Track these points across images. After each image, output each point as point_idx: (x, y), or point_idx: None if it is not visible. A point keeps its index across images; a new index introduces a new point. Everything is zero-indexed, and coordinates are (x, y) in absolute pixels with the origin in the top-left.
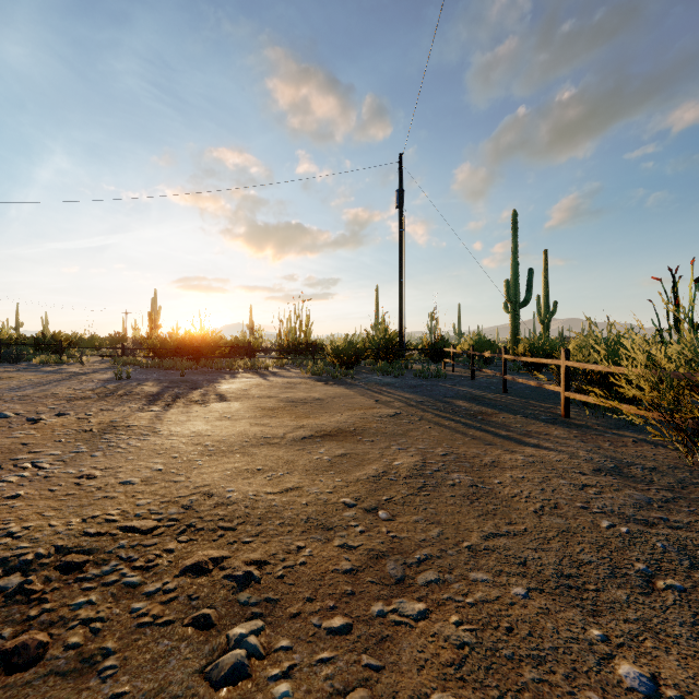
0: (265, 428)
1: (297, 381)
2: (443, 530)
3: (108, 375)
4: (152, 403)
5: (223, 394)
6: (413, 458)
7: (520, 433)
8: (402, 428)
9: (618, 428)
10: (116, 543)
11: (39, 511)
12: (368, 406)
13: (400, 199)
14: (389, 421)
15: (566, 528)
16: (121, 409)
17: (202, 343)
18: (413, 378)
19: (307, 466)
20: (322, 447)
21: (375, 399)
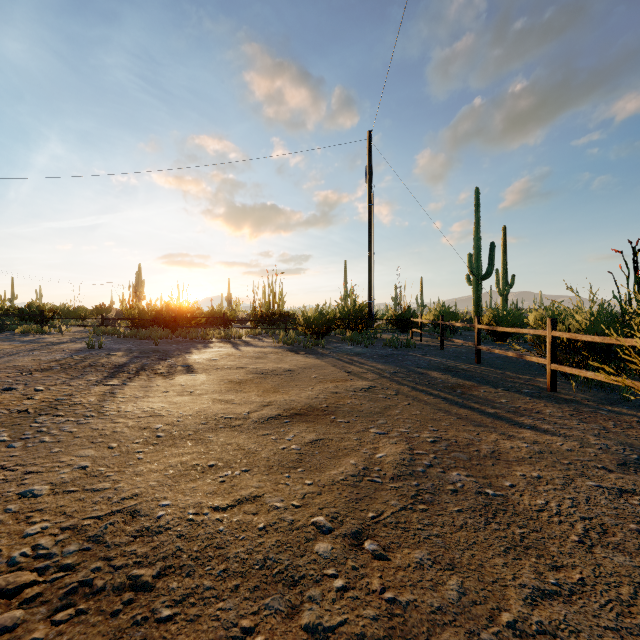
0: (228, 406)
1: (268, 351)
2: (463, 583)
3: (82, 344)
4: (113, 375)
5: (191, 365)
6: (397, 447)
7: (508, 410)
8: (379, 405)
9: (611, 404)
10: None
11: None
12: (340, 378)
13: (369, 174)
14: (364, 395)
15: (639, 576)
16: (77, 382)
17: (178, 313)
18: (383, 347)
19: (270, 460)
20: (290, 430)
21: (347, 370)
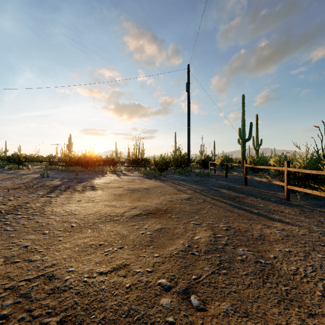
0: (113, 208)
1: (135, 178)
2: None
3: (38, 175)
4: (52, 191)
5: (94, 186)
6: (206, 232)
7: (265, 210)
8: (195, 208)
9: (320, 207)
10: None
11: None
12: (173, 193)
13: (188, 87)
14: (186, 202)
15: None
16: (32, 195)
17: (89, 159)
18: (195, 176)
19: (135, 241)
20: (146, 223)
21: (177, 188)
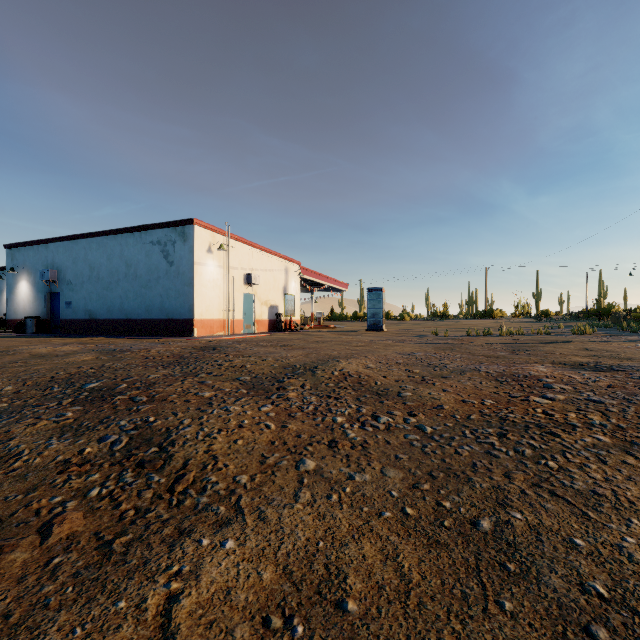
0: None
1: None
2: None
3: None
4: None
5: None
6: None
7: None
8: None
9: None
10: (164, 476)
11: (246, 437)
12: None
13: None
14: None
15: None
16: None
17: None
18: None
19: None
20: None
21: None
